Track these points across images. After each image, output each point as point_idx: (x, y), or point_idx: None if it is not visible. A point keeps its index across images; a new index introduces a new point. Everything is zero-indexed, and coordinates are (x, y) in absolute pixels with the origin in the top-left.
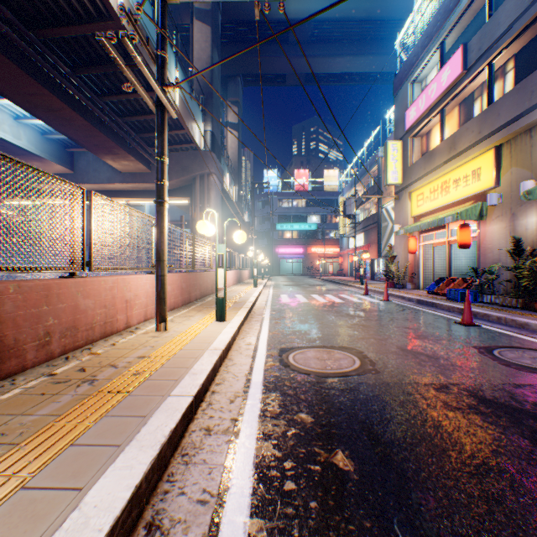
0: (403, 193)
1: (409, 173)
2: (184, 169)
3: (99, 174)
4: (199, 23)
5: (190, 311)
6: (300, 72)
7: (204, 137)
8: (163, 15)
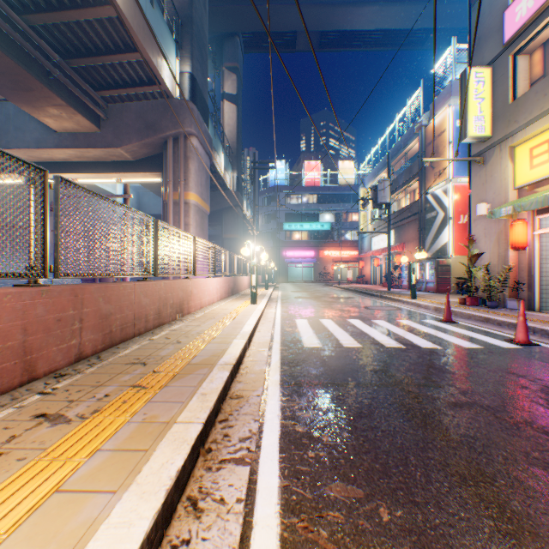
0: (494, 151)
1: (513, 113)
2: (148, 126)
3: (23, 134)
4: None
5: None
6: (314, 29)
7: (179, 80)
8: None
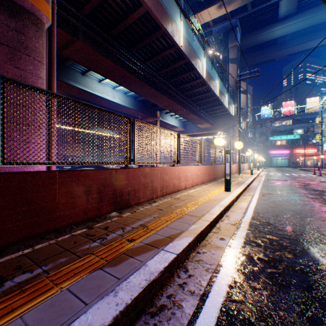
0: None
1: None
2: (225, 124)
3: (193, 129)
4: (231, 64)
5: (240, 174)
6: (284, 55)
7: (233, 110)
8: (239, 113)
